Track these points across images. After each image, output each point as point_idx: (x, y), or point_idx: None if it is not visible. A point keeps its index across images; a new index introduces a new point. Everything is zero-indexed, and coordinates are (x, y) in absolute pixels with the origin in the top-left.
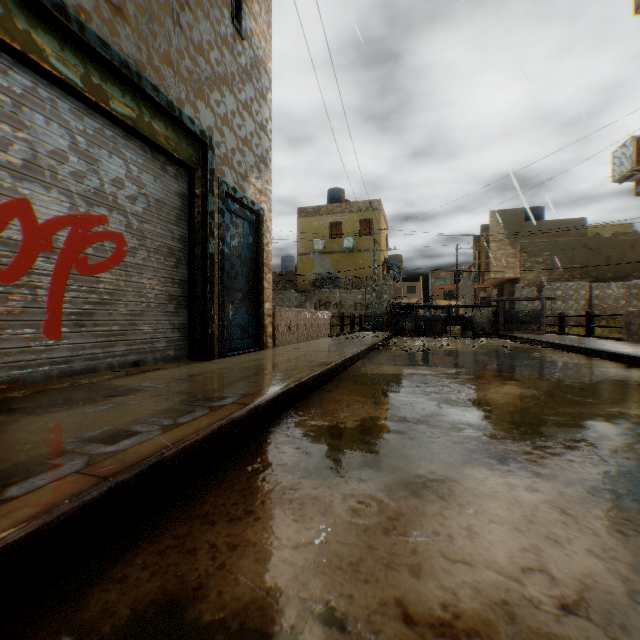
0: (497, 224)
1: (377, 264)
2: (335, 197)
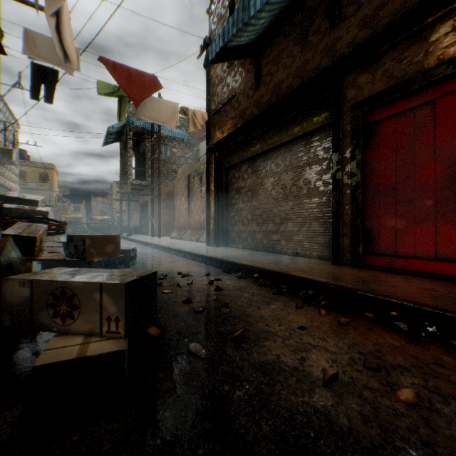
0: (116, 187)
1: (52, 198)
2: (21, 154)
